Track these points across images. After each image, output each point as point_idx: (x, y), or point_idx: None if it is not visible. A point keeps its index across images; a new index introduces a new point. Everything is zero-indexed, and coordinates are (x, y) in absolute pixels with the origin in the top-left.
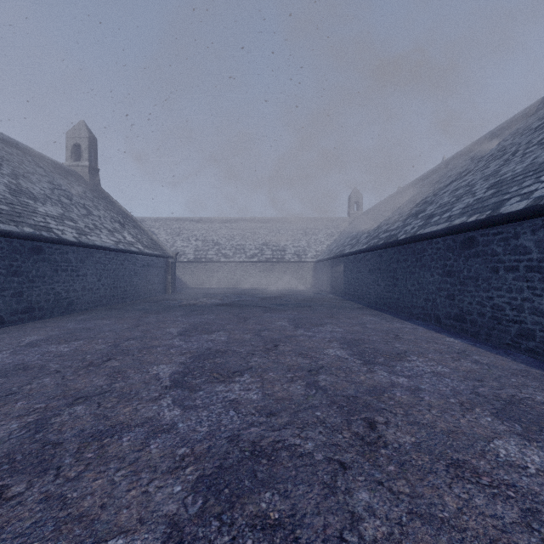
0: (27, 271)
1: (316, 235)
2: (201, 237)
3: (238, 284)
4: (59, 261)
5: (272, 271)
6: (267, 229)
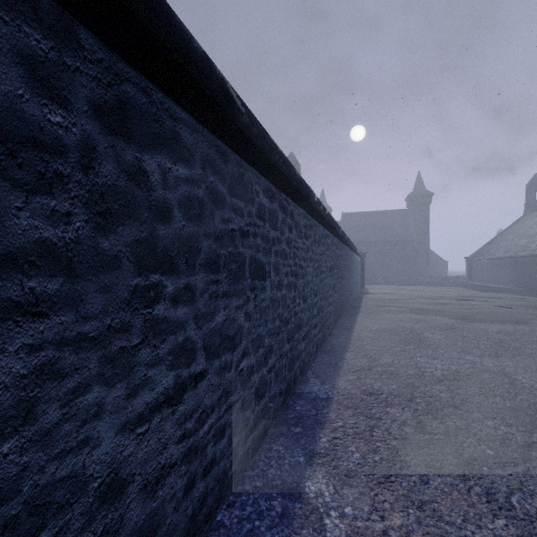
0: None
1: None
2: None
3: None
4: None
5: None
6: None
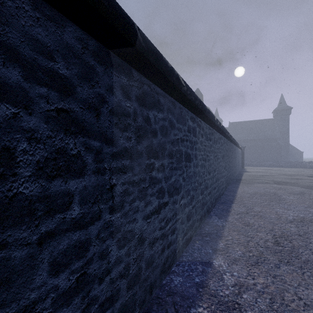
0: None
1: None
2: None
3: None
4: None
5: None
6: None
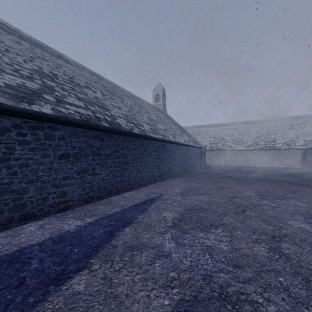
0: (161, 157)
1: (303, 129)
2: (212, 136)
3: (238, 164)
4: (169, 151)
5: (265, 156)
6: (258, 127)
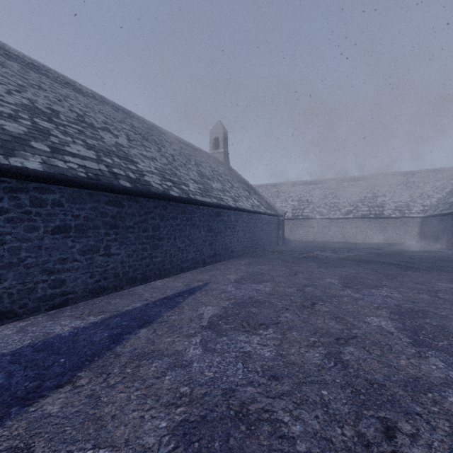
0: (214, 229)
1: (421, 189)
2: (297, 198)
3: (333, 238)
4: (227, 221)
5: (369, 227)
6: (360, 186)
